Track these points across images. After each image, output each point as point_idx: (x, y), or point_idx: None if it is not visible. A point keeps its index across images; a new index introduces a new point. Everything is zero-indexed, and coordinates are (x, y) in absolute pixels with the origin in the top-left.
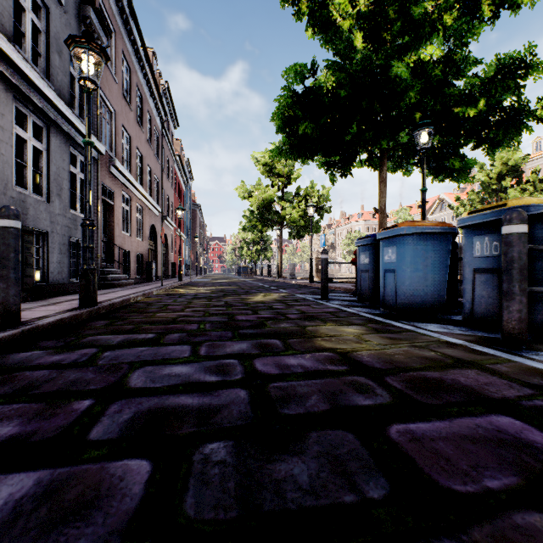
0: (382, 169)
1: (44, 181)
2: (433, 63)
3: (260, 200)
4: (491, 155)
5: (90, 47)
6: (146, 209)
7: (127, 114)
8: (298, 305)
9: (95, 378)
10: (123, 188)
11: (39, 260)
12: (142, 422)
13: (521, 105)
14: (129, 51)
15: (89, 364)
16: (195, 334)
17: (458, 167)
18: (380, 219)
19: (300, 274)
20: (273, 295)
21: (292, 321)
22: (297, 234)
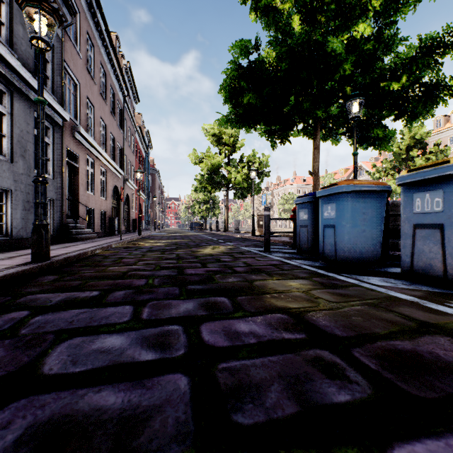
0: (315, 137)
1: (7, 142)
2: (365, 39)
3: (209, 165)
4: (409, 126)
5: (41, 7)
6: (109, 172)
7: (91, 87)
8: (243, 257)
9: (3, 359)
10: (87, 153)
11: (3, 216)
12: (29, 452)
13: (438, 81)
14: (93, 31)
15: (8, 334)
16: (141, 291)
17: (381, 136)
18: (314, 181)
19: (243, 229)
20: (221, 248)
21: (239, 274)
22: (241, 195)
